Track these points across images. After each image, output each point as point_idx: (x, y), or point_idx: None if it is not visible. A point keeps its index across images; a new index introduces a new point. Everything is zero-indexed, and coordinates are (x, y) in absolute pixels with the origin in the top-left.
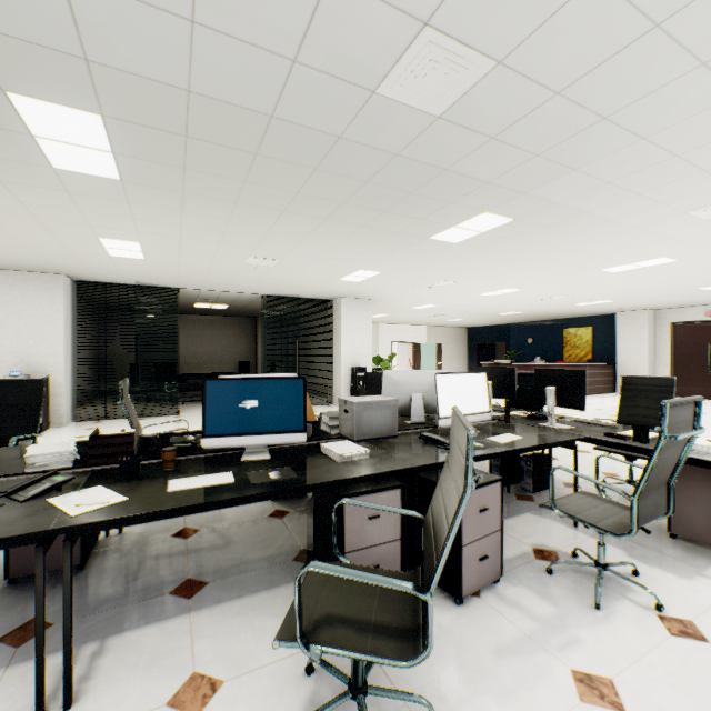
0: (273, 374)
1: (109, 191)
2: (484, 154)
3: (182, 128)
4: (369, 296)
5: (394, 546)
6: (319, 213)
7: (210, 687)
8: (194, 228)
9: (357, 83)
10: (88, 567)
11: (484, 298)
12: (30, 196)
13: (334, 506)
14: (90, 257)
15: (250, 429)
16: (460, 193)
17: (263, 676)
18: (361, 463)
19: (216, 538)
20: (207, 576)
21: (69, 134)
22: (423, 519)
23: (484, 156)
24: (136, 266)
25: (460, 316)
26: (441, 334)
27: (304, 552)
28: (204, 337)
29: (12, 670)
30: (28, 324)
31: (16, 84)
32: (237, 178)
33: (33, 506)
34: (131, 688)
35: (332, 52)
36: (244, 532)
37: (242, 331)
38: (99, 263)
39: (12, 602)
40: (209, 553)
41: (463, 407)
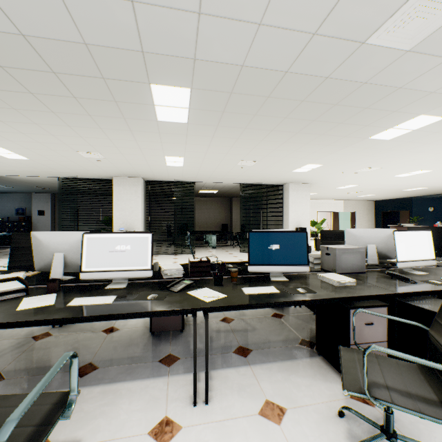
0: (279, 230)
1: (179, 130)
2: (437, 72)
3: (230, 88)
4: (308, 181)
5: (382, 345)
6: (294, 129)
7: (279, 410)
8: (216, 146)
9: (352, 39)
10: (184, 331)
11: (397, 178)
12: (141, 137)
13: (354, 313)
14: (157, 167)
15: (275, 262)
16: (405, 103)
17: (310, 411)
18: (353, 288)
19: (245, 325)
20: (249, 346)
21: (171, 102)
22: (428, 329)
23: (437, 72)
24: (177, 170)
25: (372, 192)
26: (354, 206)
27: (304, 341)
28: (202, 209)
29: (171, 378)
30: (126, 204)
31: (156, 79)
32: (251, 113)
33: (183, 295)
34: (234, 400)
35: (342, 22)
36: (261, 324)
37: (223, 206)
38: (159, 170)
39: (156, 344)
40: (245, 333)
41: (414, 254)
